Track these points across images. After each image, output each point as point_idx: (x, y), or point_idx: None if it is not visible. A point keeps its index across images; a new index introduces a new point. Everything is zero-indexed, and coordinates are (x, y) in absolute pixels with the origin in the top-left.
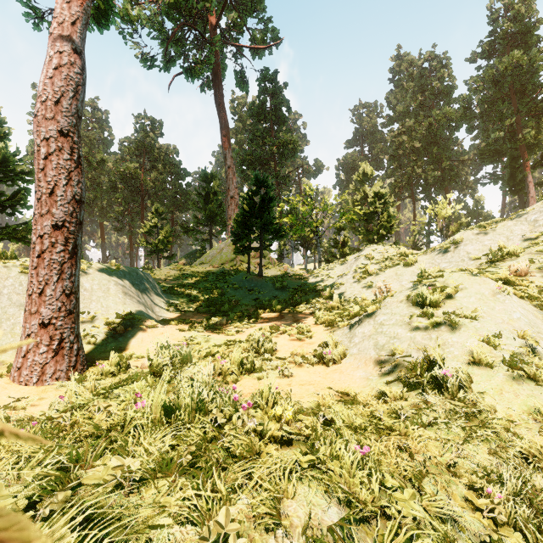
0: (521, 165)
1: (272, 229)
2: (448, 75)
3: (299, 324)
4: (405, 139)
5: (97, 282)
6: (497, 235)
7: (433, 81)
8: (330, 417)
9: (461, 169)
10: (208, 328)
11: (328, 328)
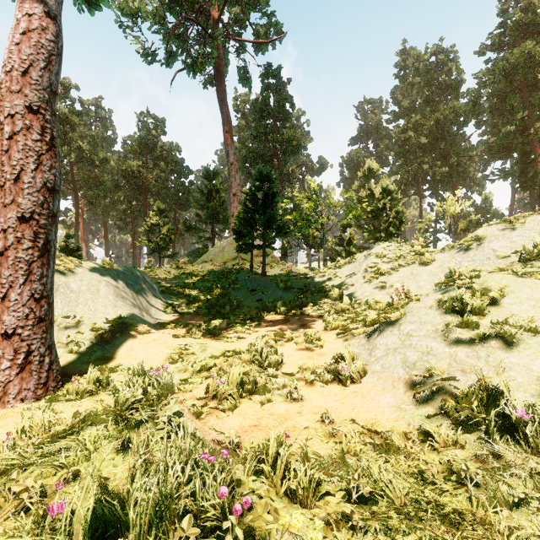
0: (532, 161)
1: (276, 226)
2: (456, 68)
3: (307, 330)
4: (411, 135)
5: (86, 283)
6: (527, 230)
7: (441, 75)
8: (368, 492)
9: (468, 165)
10: (206, 333)
11: (341, 336)
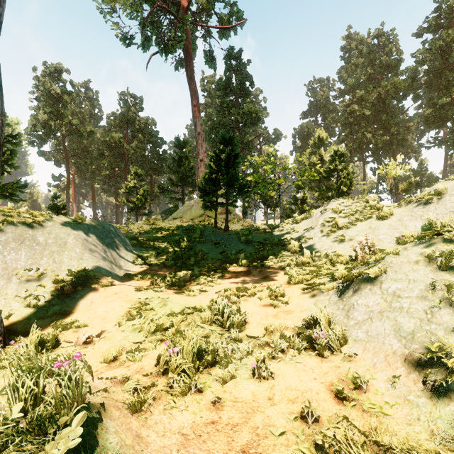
0: None
1: (238, 185)
2: (395, 49)
3: (270, 283)
4: (356, 108)
5: (54, 236)
6: None
7: (382, 55)
8: None
9: (406, 135)
10: (170, 285)
11: (307, 291)
